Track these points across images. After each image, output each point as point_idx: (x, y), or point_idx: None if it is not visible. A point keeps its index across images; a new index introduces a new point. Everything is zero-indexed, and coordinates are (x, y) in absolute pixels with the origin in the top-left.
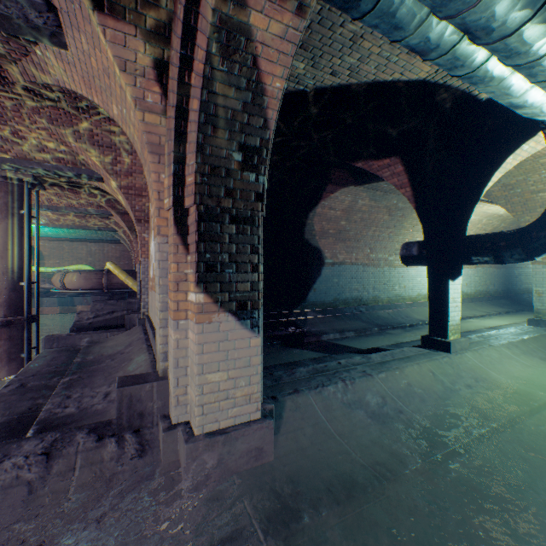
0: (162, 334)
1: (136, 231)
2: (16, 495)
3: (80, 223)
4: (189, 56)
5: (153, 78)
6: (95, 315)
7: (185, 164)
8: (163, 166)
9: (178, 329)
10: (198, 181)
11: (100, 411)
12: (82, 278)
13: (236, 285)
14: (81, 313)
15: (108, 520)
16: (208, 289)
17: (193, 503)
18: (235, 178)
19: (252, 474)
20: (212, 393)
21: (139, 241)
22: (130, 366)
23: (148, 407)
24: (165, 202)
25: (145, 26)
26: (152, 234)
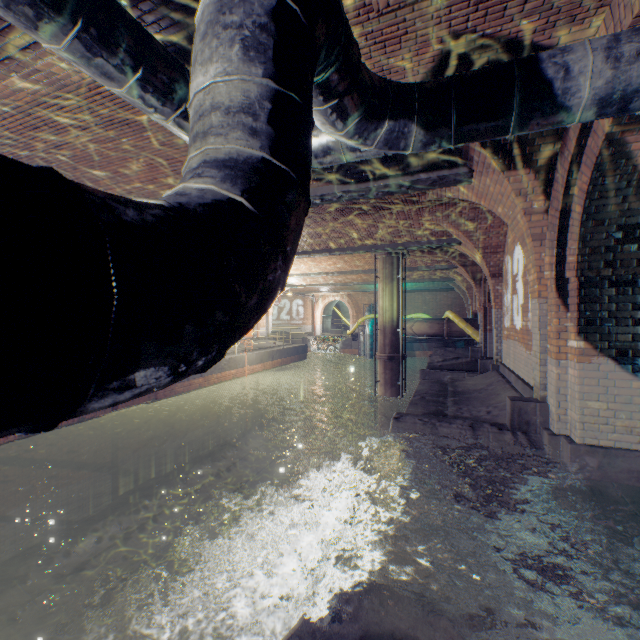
0: (541, 370)
1: (479, 281)
2: (462, 440)
3: (423, 277)
4: (572, 179)
5: (538, 192)
6: (442, 359)
7: (565, 247)
8: (542, 248)
9: (558, 366)
10: (578, 260)
11: (488, 419)
12: (425, 326)
13: (615, 336)
14: (431, 356)
15: (516, 468)
16: (587, 338)
17: (576, 483)
18: (614, 252)
19: (633, 489)
20: (590, 416)
21: (492, 293)
22: (498, 398)
23: (531, 419)
24: (544, 273)
25: (535, 165)
26: (507, 287)
